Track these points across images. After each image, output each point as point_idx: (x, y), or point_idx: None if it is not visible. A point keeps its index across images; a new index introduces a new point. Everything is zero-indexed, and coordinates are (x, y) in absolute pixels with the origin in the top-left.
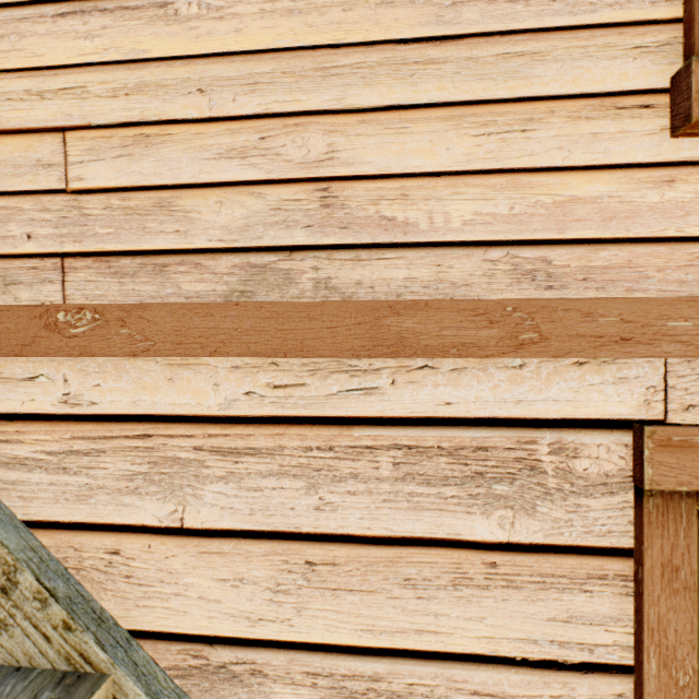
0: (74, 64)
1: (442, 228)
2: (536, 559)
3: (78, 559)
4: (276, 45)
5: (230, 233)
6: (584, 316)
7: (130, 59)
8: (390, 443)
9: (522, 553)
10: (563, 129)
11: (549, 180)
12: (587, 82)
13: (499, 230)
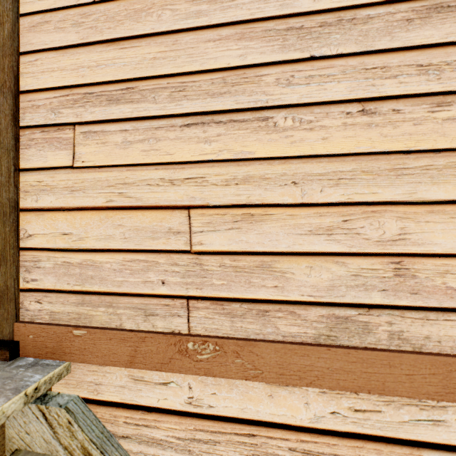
0: (196, 161)
1: None
2: None
3: None
4: (356, 150)
5: (318, 290)
6: None
7: (238, 158)
8: None
9: None
10: None
11: None
12: None
13: None
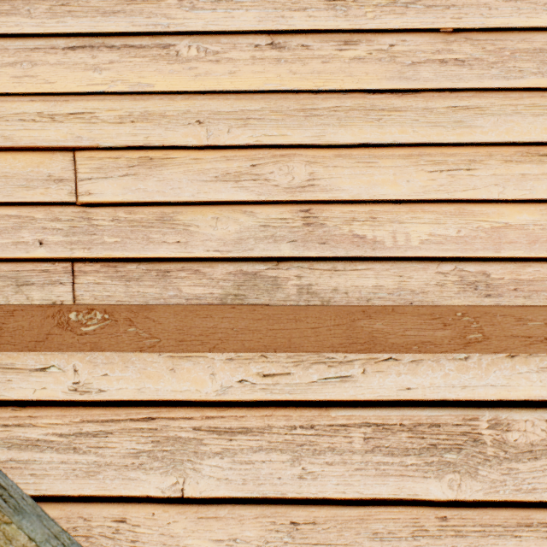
0: (84, 92)
1: (404, 246)
2: (478, 513)
3: (87, 528)
4: (265, 87)
5: (225, 244)
6: (517, 320)
7: (135, 91)
8: (361, 422)
9: (467, 508)
10: (498, 169)
11: (488, 210)
12: (516, 133)
13: (449, 249)
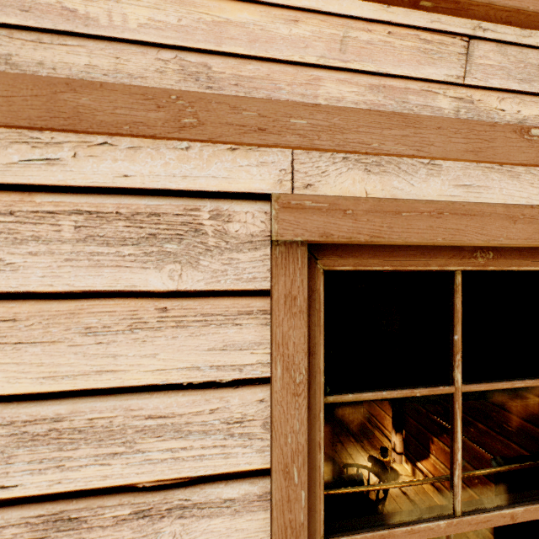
0: None
1: (121, 27)
2: (200, 303)
3: None
4: None
5: None
6: (232, 109)
7: None
8: (72, 209)
9: (188, 298)
10: None
11: (210, 3)
12: None
13: (170, 37)
